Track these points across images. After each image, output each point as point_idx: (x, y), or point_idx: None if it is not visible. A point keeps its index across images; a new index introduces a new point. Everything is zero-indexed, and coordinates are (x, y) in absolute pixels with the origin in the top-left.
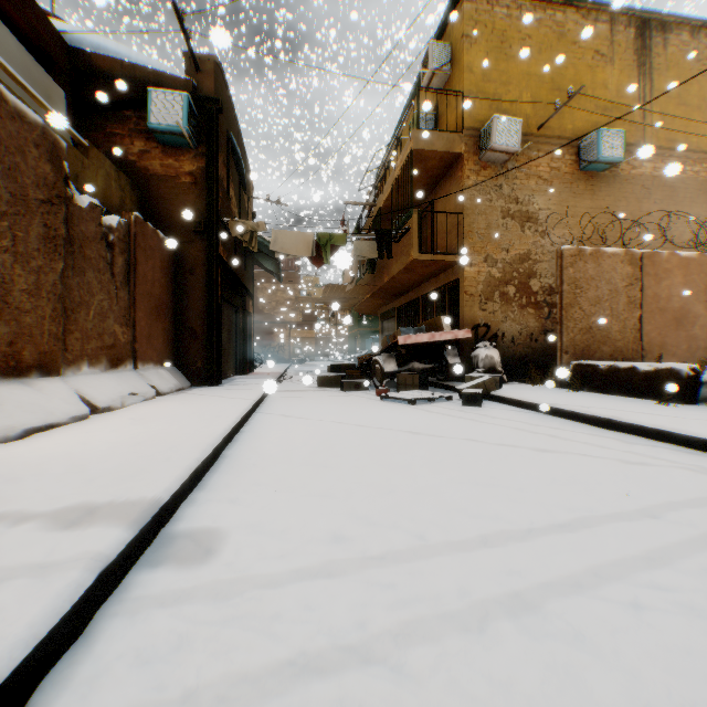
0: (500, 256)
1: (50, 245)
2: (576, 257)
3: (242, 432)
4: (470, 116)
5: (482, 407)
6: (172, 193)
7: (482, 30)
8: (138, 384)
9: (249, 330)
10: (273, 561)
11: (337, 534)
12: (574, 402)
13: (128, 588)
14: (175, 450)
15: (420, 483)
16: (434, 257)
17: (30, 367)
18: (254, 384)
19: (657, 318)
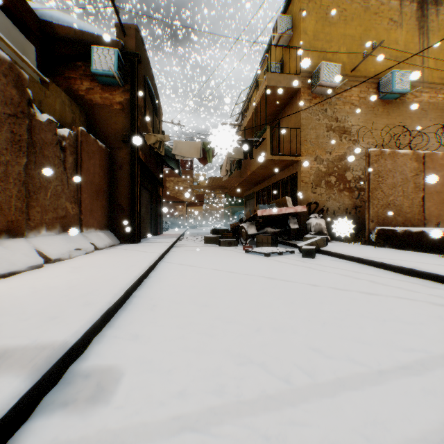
0: (325, 157)
1: (15, 146)
2: (378, 156)
3: (149, 277)
4: None
5: (315, 258)
6: (108, 116)
7: (313, 6)
8: (82, 243)
9: (159, 207)
10: (157, 406)
11: (215, 373)
12: (382, 256)
13: (21, 438)
14: (94, 294)
15: (280, 322)
16: (281, 158)
17: (0, 231)
18: (162, 242)
19: (435, 198)
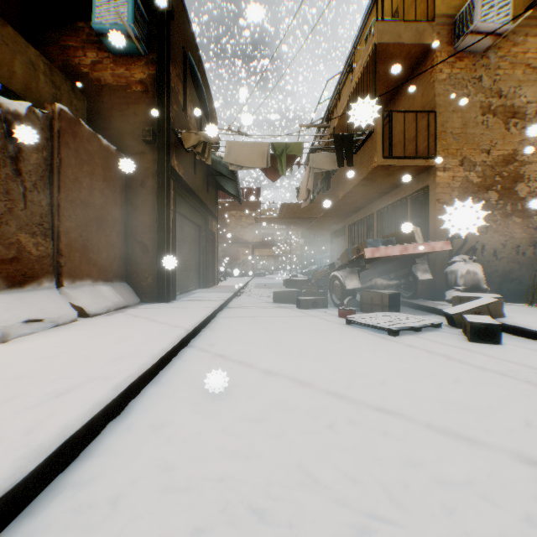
0: (479, 159)
1: None
2: None
3: (129, 410)
4: (442, 3)
5: (500, 344)
6: (123, 104)
7: None
8: (51, 307)
9: (212, 248)
10: None
11: None
12: None
13: None
14: None
15: None
16: (401, 162)
17: None
18: (206, 301)
19: None
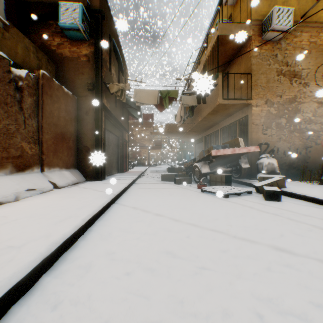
0: (275, 100)
1: None
2: None
3: (89, 231)
4: (255, 13)
5: (281, 201)
6: (76, 68)
7: None
8: (39, 182)
9: (125, 149)
10: None
11: None
12: None
13: None
14: None
15: None
16: (232, 102)
17: None
18: (123, 180)
19: None
